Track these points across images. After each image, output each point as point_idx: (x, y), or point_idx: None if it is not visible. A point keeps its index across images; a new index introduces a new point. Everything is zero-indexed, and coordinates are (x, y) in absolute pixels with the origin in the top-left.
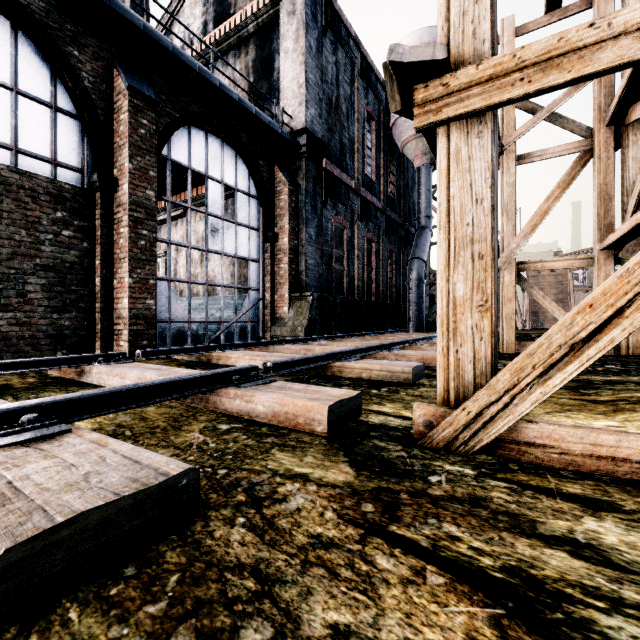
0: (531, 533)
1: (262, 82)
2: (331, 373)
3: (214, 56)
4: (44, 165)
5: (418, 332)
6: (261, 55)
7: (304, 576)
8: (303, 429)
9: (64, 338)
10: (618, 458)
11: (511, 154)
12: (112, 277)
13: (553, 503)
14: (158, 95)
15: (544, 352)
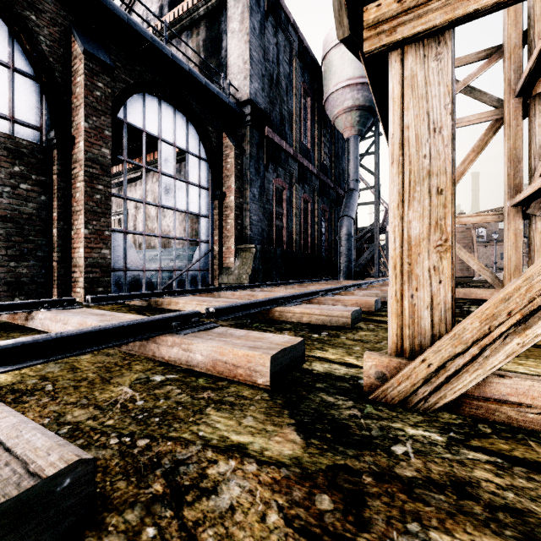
0: None
1: (211, 59)
2: (273, 317)
3: (169, 36)
4: (2, 122)
5: (348, 280)
6: (210, 35)
7: None
8: (243, 380)
9: (22, 285)
10: None
11: None
12: (69, 228)
13: None
14: (114, 62)
15: (522, 296)
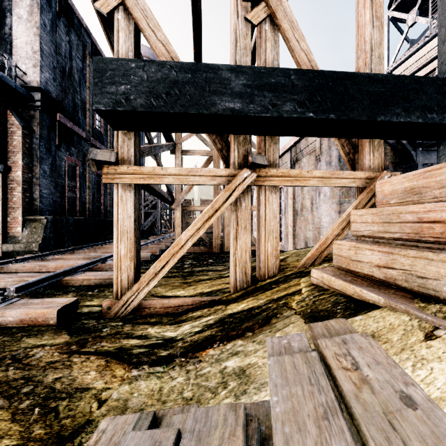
0: (130, 337)
1: None
2: (62, 284)
3: None
4: None
5: None
6: None
7: (45, 372)
8: (42, 324)
9: None
10: (169, 307)
11: (180, 149)
12: None
13: (143, 326)
14: None
15: (148, 276)
